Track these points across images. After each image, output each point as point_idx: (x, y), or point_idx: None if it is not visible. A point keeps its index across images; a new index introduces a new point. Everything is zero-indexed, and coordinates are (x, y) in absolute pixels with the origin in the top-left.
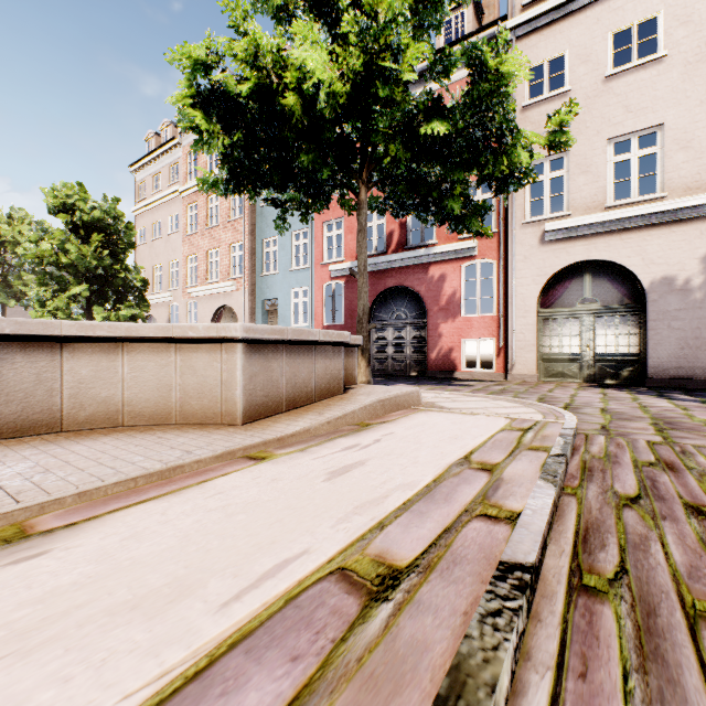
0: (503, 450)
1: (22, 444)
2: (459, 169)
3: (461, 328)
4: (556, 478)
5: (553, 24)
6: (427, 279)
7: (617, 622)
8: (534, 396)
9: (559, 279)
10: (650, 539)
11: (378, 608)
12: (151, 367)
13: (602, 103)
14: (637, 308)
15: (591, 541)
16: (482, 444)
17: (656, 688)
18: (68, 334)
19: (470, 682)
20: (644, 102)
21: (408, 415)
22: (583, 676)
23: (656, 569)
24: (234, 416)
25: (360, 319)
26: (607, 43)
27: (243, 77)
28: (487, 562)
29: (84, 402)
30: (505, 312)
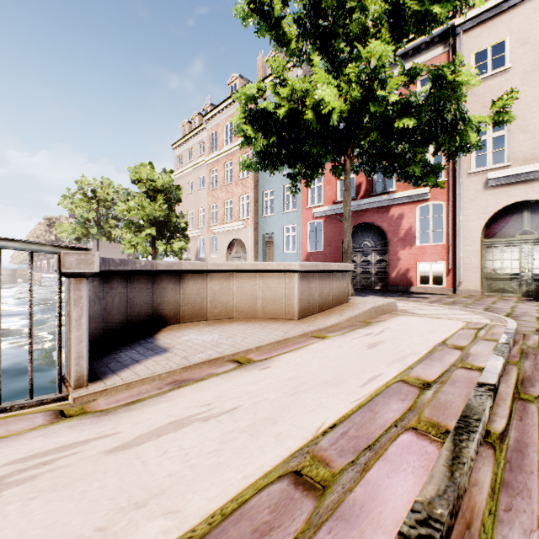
0: (466, 339)
1: (197, 325)
2: (421, 145)
3: (416, 254)
4: (503, 354)
5: (495, 17)
6: (388, 217)
7: (537, 409)
8: (480, 307)
9: (501, 216)
10: None
11: (426, 391)
12: (247, 286)
13: None
14: None
15: (525, 383)
16: (451, 335)
17: None
18: (210, 269)
19: (474, 408)
20: None
21: (392, 317)
22: (520, 420)
23: None
24: (293, 314)
25: (345, 251)
26: None
27: (279, 105)
28: (470, 382)
29: (216, 304)
30: (453, 242)
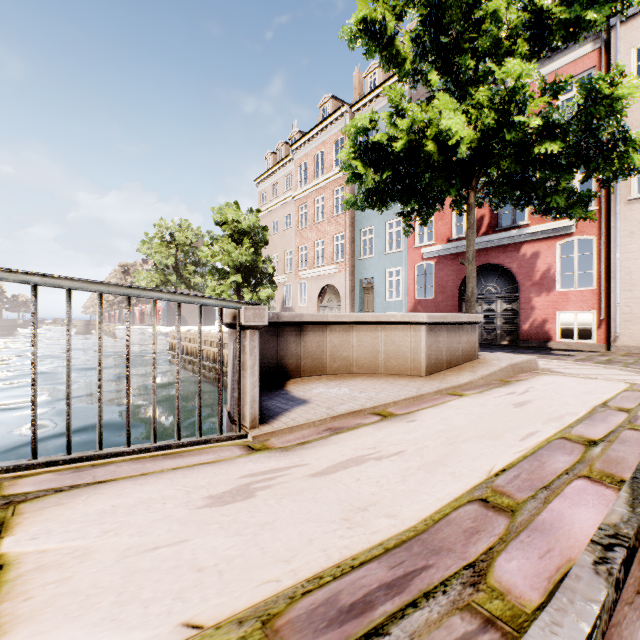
0: (632, 402)
1: (320, 379)
2: (566, 171)
3: (556, 301)
4: None
5: None
6: (519, 257)
7: None
8: None
9: None
10: None
11: (593, 448)
12: (368, 339)
13: None
14: None
15: None
16: (612, 397)
17: None
18: (330, 321)
19: None
20: None
21: (534, 376)
22: None
23: None
24: (419, 370)
25: (468, 299)
26: None
27: (395, 137)
28: None
29: (335, 358)
30: (607, 286)
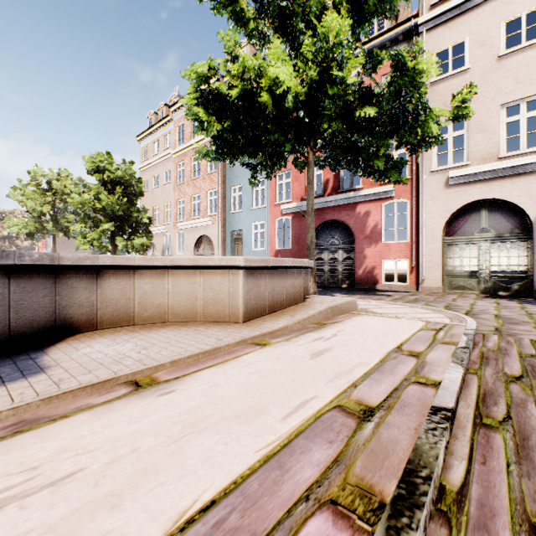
0: (423, 343)
1: (117, 332)
2: (383, 137)
3: (382, 251)
4: (463, 362)
5: (455, 18)
6: (355, 215)
7: (503, 442)
8: (441, 304)
9: (461, 214)
10: (527, 401)
11: (366, 424)
12: (185, 285)
13: (496, 77)
14: (525, 236)
15: (488, 400)
16: (408, 338)
17: (526, 471)
18: (138, 264)
19: (424, 455)
20: (531, 74)
21: (350, 317)
22: (483, 463)
23: (530, 417)
24: (237, 317)
25: (308, 247)
26: (500, 30)
27: (232, 85)
28: (423, 406)
29: (146, 306)
30: (417, 239)
